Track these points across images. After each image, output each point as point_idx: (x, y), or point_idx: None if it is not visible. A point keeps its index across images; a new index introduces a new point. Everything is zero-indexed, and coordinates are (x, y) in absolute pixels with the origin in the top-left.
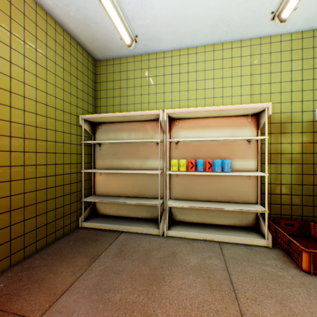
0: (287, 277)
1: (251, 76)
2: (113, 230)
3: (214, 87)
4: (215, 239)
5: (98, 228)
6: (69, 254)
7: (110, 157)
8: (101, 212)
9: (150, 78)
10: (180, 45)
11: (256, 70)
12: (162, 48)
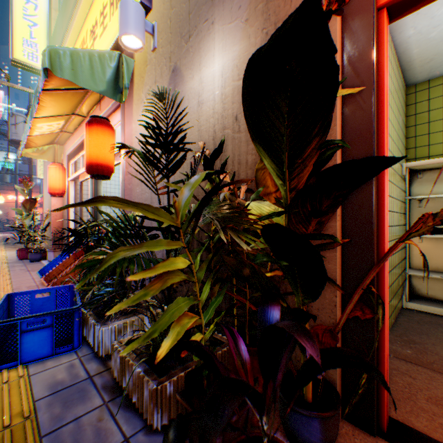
0: None
1: None
2: None
3: None
4: None
5: (439, 315)
6: None
7: None
8: (420, 293)
9: None
10: None
11: None
12: None
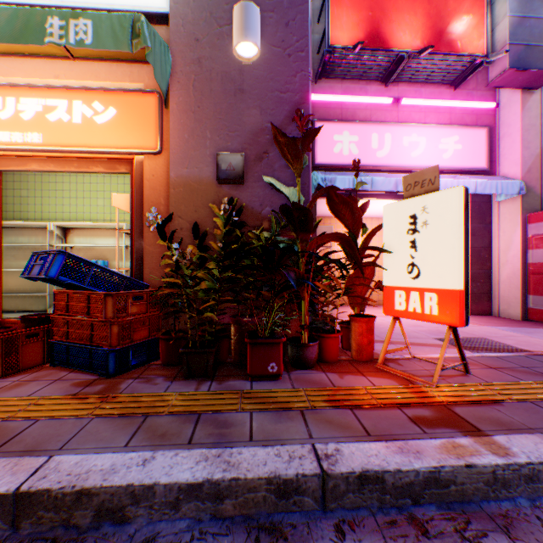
0: None
1: None
2: (8, 318)
3: (106, 205)
4: None
5: None
6: None
7: (10, 259)
8: None
9: (52, 191)
10: None
11: None
12: None
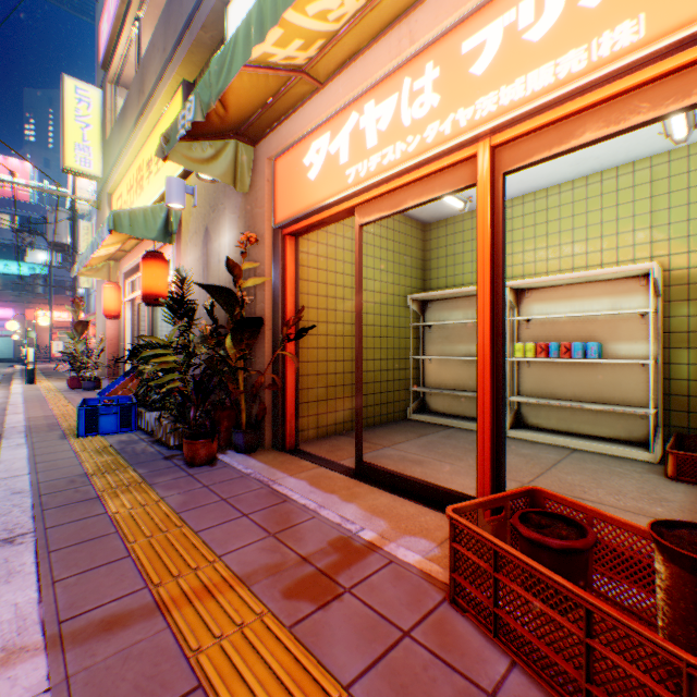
0: (631, 475)
1: (652, 213)
2: (443, 424)
3: (587, 238)
4: (571, 446)
5: (427, 422)
6: (400, 430)
7: (441, 342)
8: (430, 408)
9: None
10: (531, 189)
11: (661, 202)
12: (507, 197)
